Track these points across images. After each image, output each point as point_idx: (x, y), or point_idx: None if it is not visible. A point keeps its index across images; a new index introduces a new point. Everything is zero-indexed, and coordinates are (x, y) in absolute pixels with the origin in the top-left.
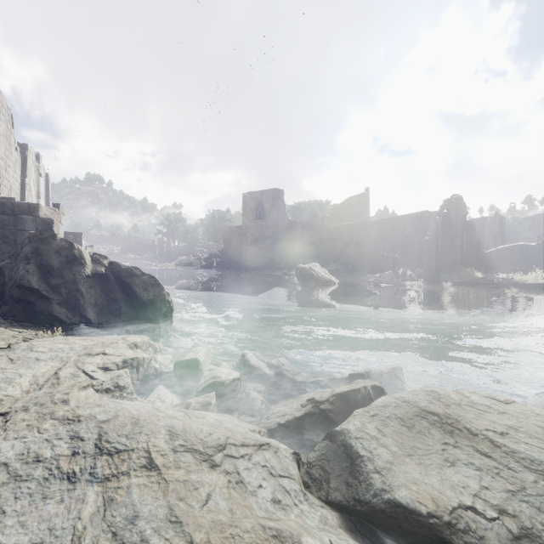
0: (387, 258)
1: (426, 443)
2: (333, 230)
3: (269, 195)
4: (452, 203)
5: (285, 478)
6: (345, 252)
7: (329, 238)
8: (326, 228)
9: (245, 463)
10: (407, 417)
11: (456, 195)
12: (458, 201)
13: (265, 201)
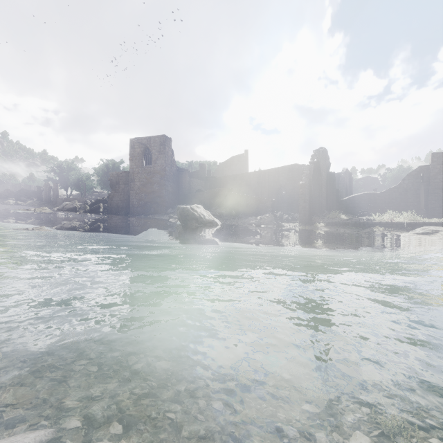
0: (266, 202)
1: None
2: (218, 180)
3: (156, 141)
4: (320, 154)
5: None
6: (228, 197)
7: (215, 187)
8: (212, 178)
9: None
10: None
11: (323, 148)
12: (324, 153)
13: (153, 147)
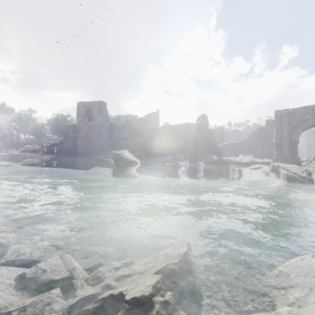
0: (169, 148)
1: None
2: (138, 131)
3: (96, 105)
4: (202, 118)
5: None
6: (145, 144)
7: (136, 136)
8: (134, 129)
9: None
10: None
11: (204, 114)
12: (205, 117)
13: (93, 109)
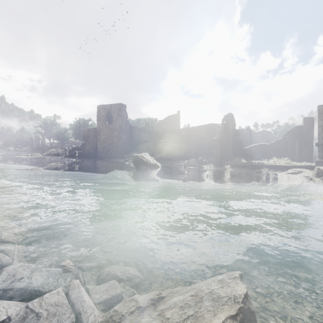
0: (191, 151)
1: None
2: (159, 134)
3: (115, 107)
4: (228, 118)
5: None
6: (166, 146)
7: (156, 139)
8: (154, 132)
9: None
10: None
11: (230, 113)
12: (231, 117)
13: (113, 112)
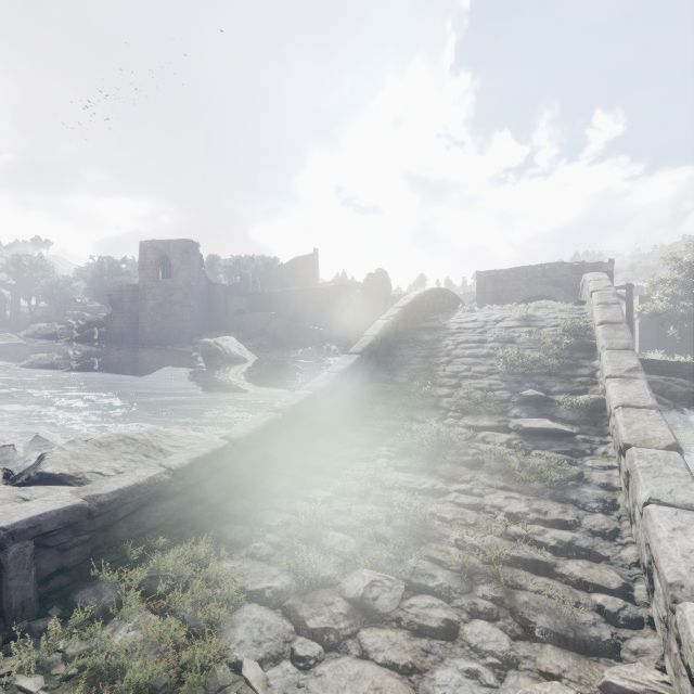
0: (313, 332)
1: (109, 453)
2: (267, 297)
3: (178, 247)
4: (375, 278)
5: None
6: (272, 324)
7: (262, 306)
8: (259, 294)
9: None
10: (110, 442)
11: (381, 270)
12: (382, 275)
13: (173, 255)
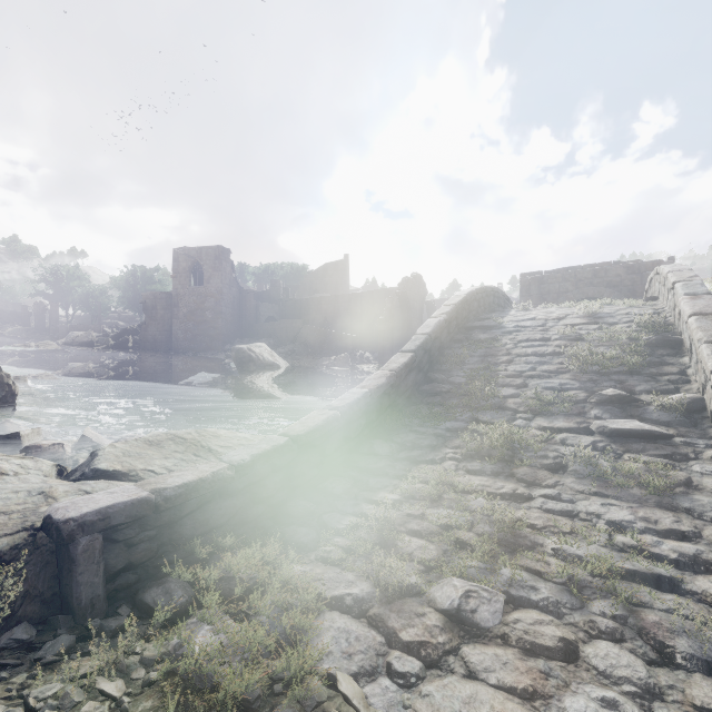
0: (346, 339)
1: (160, 451)
2: (298, 304)
3: (209, 253)
4: (410, 282)
5: (34, 470)
6: (304, 330)
7: (293, 313)
8: (289, 300)
9: (1, 462)
10: (159, 441)
11: (416, 274)
12: (417, 279)
13: (205, 262)
